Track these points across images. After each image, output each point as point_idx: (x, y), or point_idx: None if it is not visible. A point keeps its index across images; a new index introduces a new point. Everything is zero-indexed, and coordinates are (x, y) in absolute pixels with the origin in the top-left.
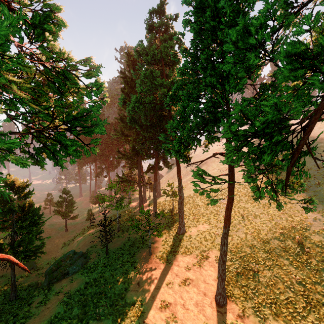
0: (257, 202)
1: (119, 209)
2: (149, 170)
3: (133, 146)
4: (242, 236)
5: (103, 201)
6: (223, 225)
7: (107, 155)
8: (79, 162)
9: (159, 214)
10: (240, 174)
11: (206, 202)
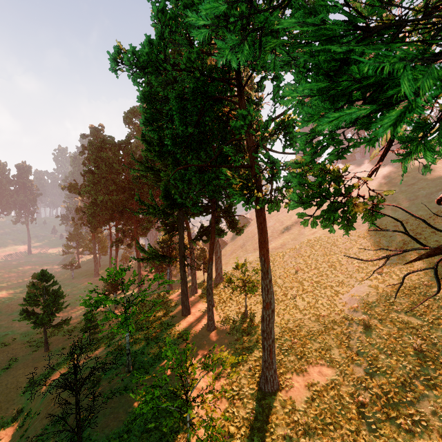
0: (440, 311)
1: (122, 331)
2: (199, 236)
3: (166, 188)
4: (440, 421)
5: (95, 306)
6: (369, 372)
7: (131, 209)
8: (88, 221)
9: (215, 361)
10: (367, 243)
11: (312, 300)
